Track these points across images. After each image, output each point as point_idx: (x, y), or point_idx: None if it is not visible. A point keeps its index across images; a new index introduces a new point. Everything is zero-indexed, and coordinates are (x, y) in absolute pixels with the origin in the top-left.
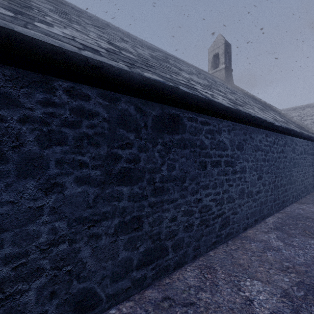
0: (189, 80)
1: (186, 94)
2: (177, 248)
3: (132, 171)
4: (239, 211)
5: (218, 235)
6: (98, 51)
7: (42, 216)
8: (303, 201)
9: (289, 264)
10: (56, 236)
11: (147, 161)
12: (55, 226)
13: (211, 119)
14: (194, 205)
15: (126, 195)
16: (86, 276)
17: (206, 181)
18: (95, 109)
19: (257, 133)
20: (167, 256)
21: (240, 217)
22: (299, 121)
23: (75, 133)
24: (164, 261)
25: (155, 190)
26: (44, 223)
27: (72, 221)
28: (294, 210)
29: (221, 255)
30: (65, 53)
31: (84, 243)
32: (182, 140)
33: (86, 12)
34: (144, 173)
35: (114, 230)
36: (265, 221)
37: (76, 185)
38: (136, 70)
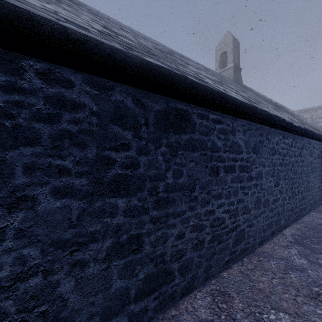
0: (198, 73)
1: (196, 84)
2: (185, 271)
3: (129, 179)
4: (255, 223)
5: (231, 252)
6: (87, 29)
7: (4, 242)
8: (321, 209)
9: (319, 289)
10: (24, 267)
11: (149, 166)
12: (23, 254)
13: (224, 117)
14: (205, 218)
15: (121, 209)
16: (68, 316)
17: (219, 190)
18: (80, 99)
19: (274, 134)
20: (172, 282)
21: (256, 229)
22: (313, 123)
23: (52, 130)
24: (169, 288)
25: (158, 201)
26: (7, 251)
27: (48, 245)
28: (313, 219)
29: (236, 277)
30: (32, 18)
31: (65, 273)
32: (190, 140)
33: (85, 4)
34: (144, 181)
35: (106, 254)
36: (283, 233)
37: (54, 198)
38: (135, 53)
